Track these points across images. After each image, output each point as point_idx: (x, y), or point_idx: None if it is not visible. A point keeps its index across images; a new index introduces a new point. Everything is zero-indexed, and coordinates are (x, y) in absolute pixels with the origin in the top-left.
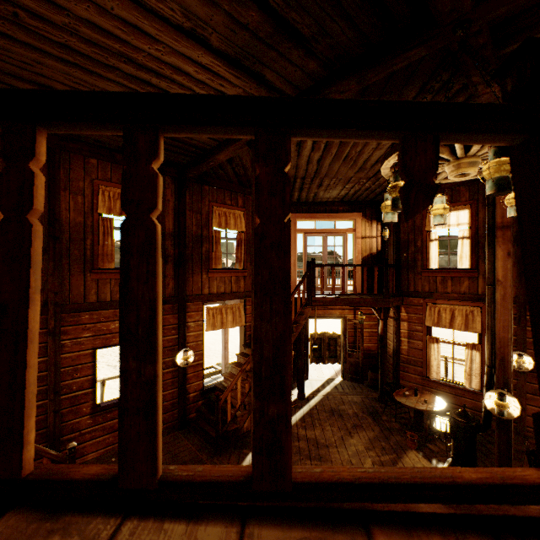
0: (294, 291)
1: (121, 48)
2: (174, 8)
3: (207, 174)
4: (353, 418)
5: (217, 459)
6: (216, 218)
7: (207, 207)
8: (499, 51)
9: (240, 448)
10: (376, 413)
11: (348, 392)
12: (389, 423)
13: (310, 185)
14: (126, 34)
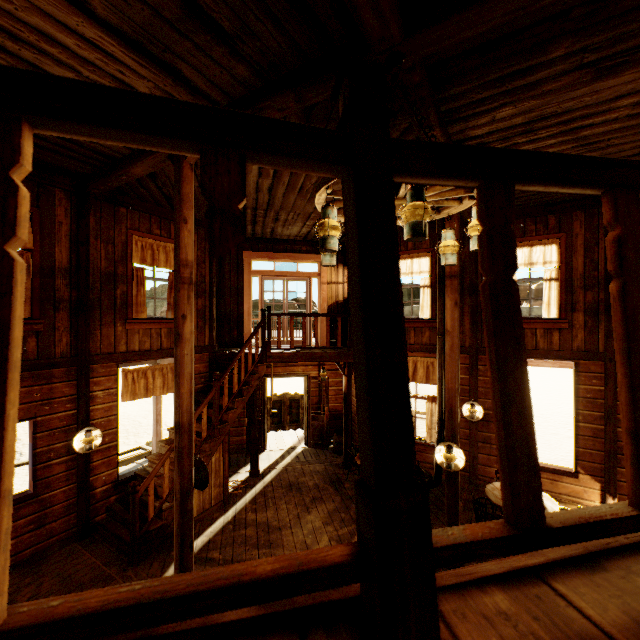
0: (243, 346)
1: None
2: None
3: (124, 191)
4: (313, 490)
5: (132, 571)
6: (138, 252)
7: (125, 237)
8: (437, 94)
9: (167, 550)
10: (339, 481)
11: (311, 461)
12: (351, 491)
13: (264, 218)
14: None
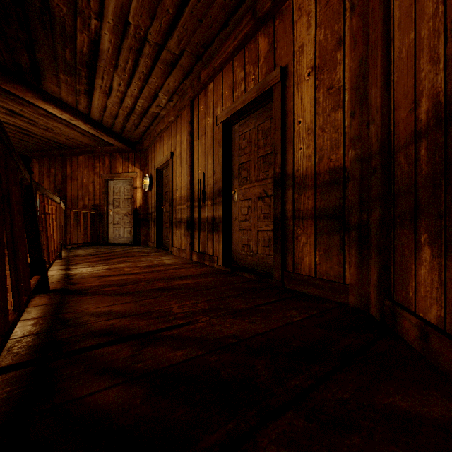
0: None
1: None
2: None
3: None
4: None
5: None
6: None
7: None
8: None
9: None
10: None
11: None
12: None
13: None
14: None
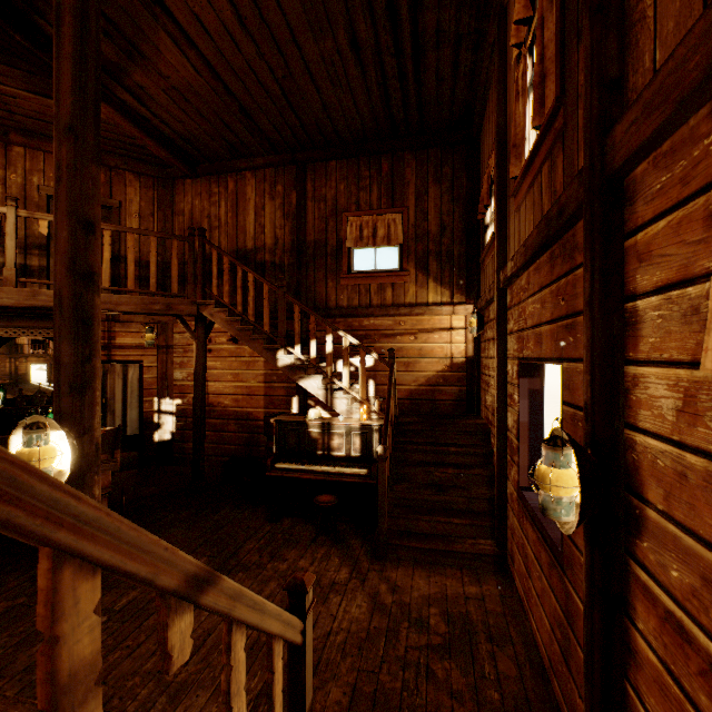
0: None
1: (237, 27)
2: (164, 24)
3: None
4: None
5: None
6: None
7: None
8: None
9: None
10: None
11: None
12: None
13: None
14: (220, 32)
